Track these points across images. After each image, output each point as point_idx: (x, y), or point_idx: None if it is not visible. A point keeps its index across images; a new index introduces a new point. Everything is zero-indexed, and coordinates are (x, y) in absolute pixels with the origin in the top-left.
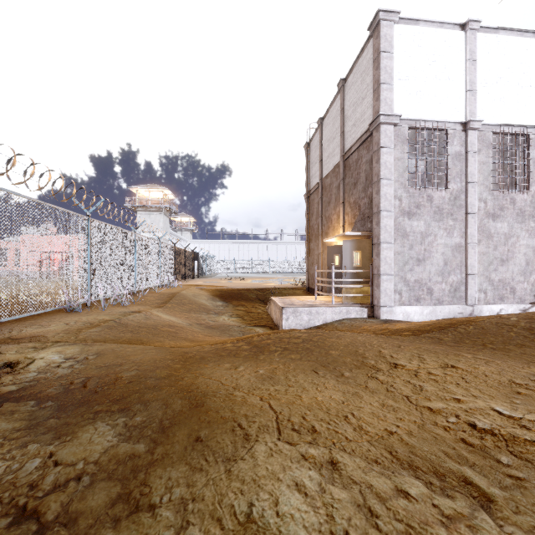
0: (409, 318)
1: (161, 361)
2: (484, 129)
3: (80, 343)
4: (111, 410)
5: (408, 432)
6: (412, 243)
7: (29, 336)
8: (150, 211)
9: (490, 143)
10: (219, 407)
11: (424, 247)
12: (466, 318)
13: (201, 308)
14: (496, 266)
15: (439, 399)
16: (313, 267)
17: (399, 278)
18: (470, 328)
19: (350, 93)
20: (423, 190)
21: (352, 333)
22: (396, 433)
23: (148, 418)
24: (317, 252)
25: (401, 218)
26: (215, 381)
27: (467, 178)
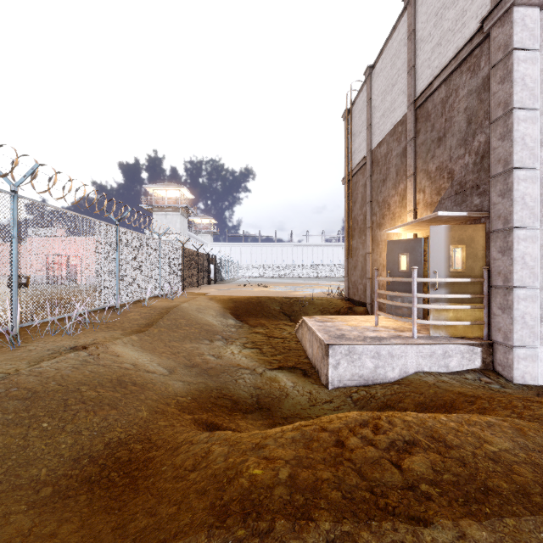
0: None
1: None
2: None
3: None
4: None
5: None
6: None
7: None
8: (166, 212)
9: None
10: None
11: None
12: None
13: (202, 331)
14: None
15: None
16: (355, 272)
17: None
18: None
19: None
20: None
21: None
22: None
23: None
24: (362, 251)
25: None
26: None
27: None
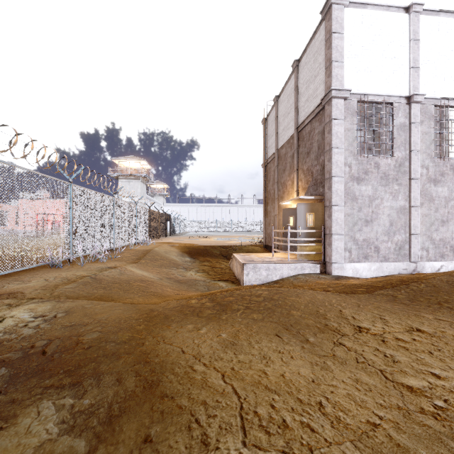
0: (358, 274)
1: (126, 321)
2: (426, 103)
3: (53, 300)
4: (62, 385)
5: (394, 425)
6: (361, 206)
7: (8, 292)
8: (129, 179)
9: (431, 115)
10: (175, 390)
11: (371, 209)
12: (416, 275)
13: (171, 264)
14: (437, 226)
15: (415, 373)
16: (269, 227)
17: (349, 238)
18: (422, 286)
19: (304, 72)
20: (371, 157)
21: (309, 290)
22: (381, 427)
23: (97, 399)
24: (273, 213)
25: (351, 183)
26: (175, 348)
27: (411, 147)
